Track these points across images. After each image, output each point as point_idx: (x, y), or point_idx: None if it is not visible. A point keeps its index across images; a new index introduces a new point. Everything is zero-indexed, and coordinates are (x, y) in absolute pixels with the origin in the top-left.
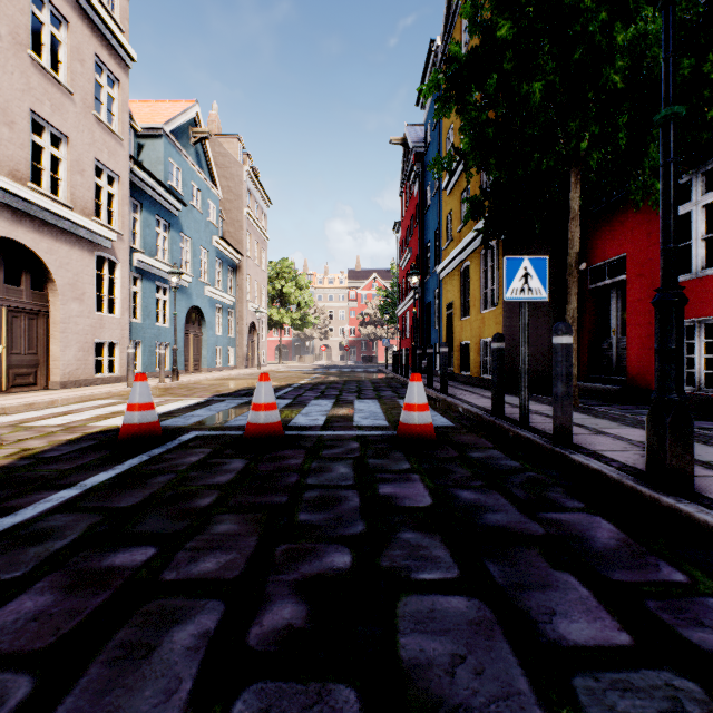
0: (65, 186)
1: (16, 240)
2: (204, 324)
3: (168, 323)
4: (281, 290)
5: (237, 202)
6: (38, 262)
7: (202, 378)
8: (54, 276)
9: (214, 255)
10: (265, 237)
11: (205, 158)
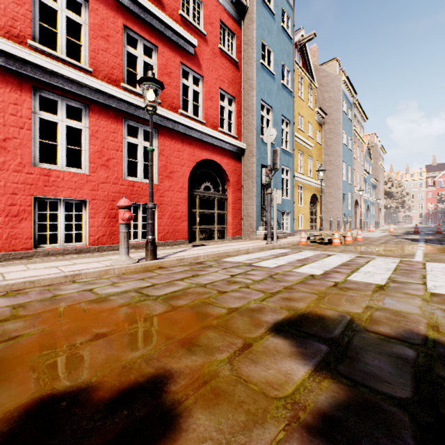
0: (358, 184)
1: (356, 199)
2: (368, 211)
3: (364, 212)
4: (388, 190)
5: (375, 160)
6: (356, 202)
7: (381, 228)
8: (358, 205)
9: (370, 185)
10: (383, 169)
11: (368, 152)
